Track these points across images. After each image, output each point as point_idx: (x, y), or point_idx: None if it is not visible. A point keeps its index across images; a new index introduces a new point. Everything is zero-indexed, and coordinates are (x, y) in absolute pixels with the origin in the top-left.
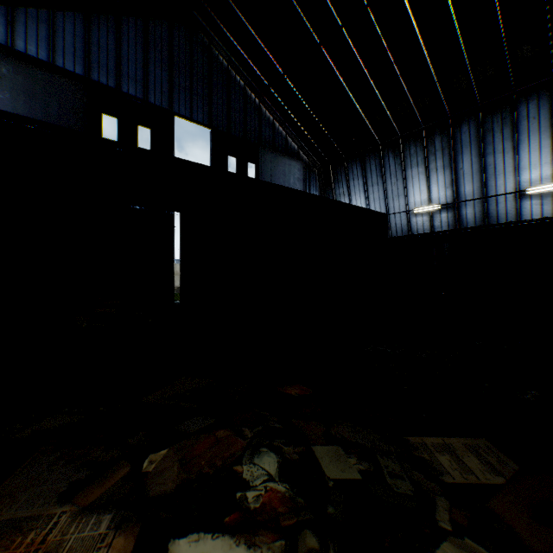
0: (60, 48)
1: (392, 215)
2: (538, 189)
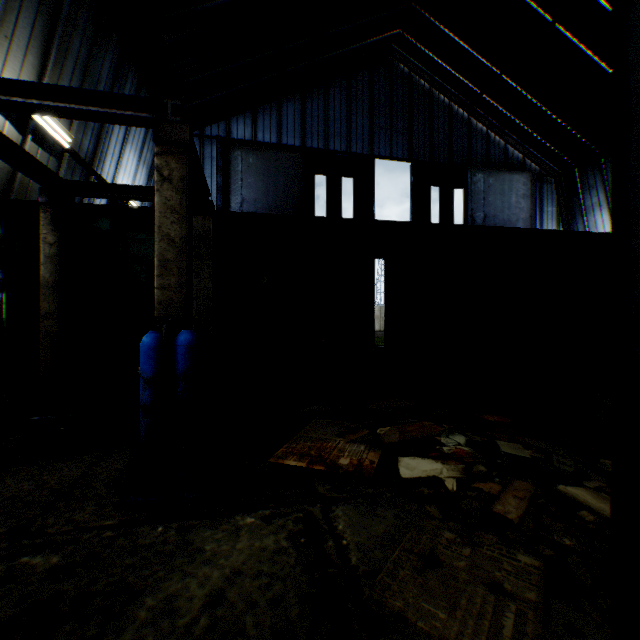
0: (285, 129)
1: None
2: None
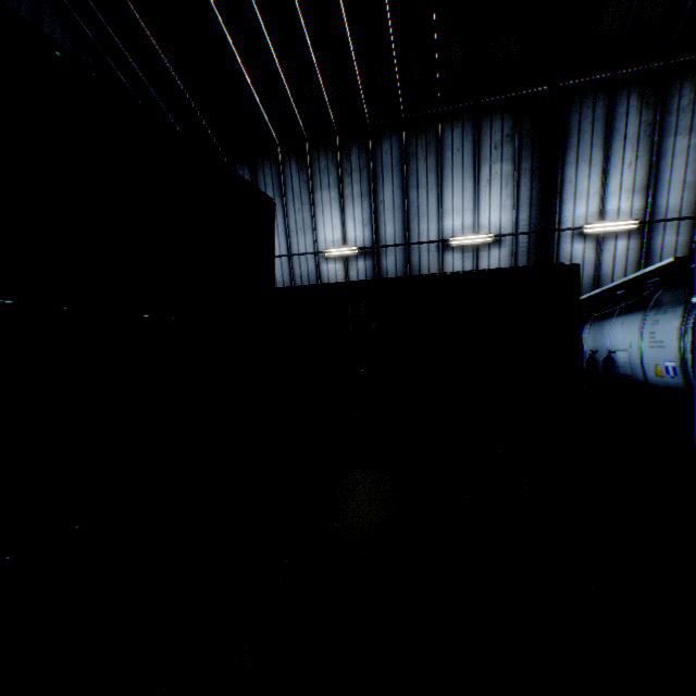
0: None
1: (296, 257)
2: (462, 240)
